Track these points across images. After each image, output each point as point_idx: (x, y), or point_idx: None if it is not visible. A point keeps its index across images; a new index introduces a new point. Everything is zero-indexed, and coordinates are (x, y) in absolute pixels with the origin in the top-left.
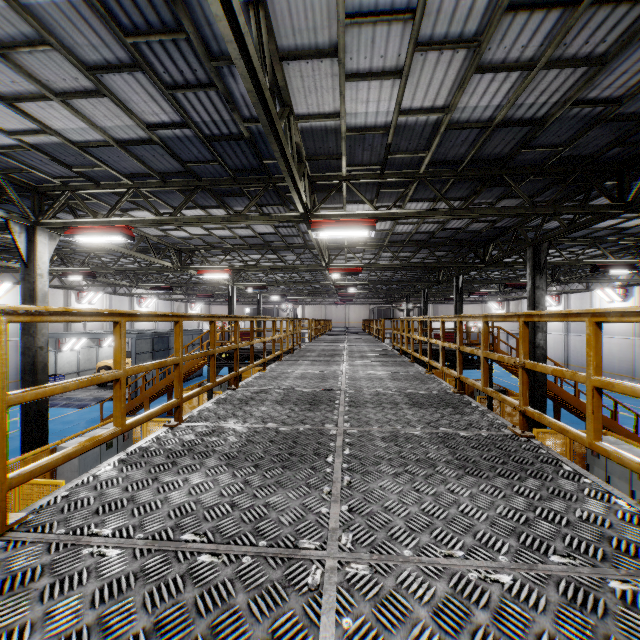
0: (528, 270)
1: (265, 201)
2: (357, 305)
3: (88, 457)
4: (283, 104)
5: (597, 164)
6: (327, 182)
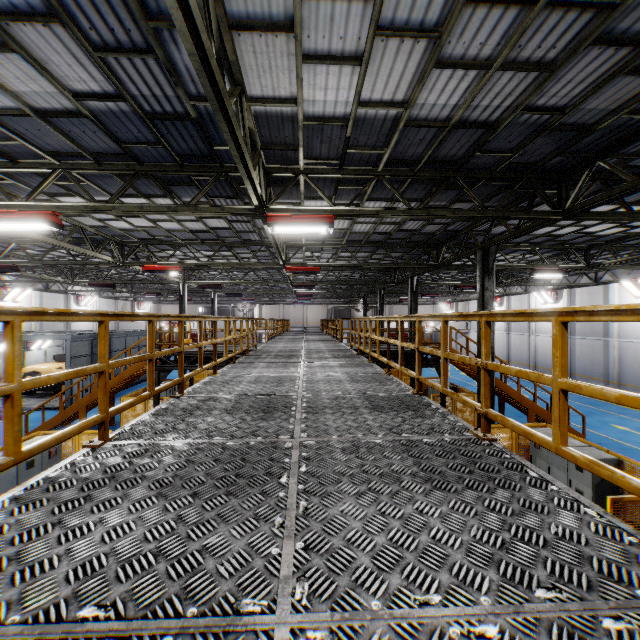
0: (478, 272)
1: (217, 192)
2: (315, 305)
3: (2, 480)
4: (234, 82)
5: (541, 172)
6: (284, 175)
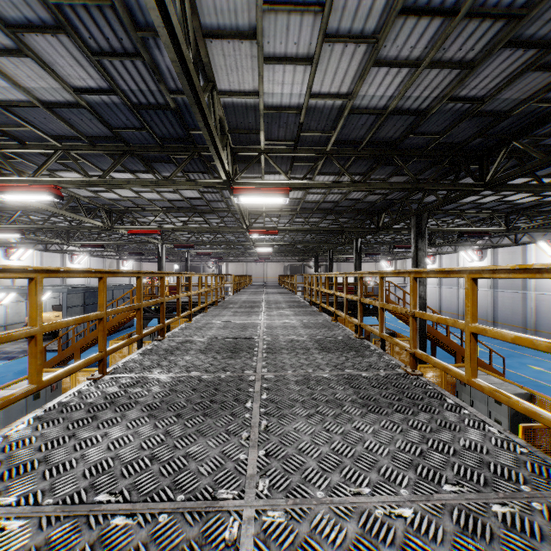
0: (412, 235)
1: (191, 168)
2: (274, 263)
3: (13, 409)
4: (207, 79)
5: (465, 151)
6: (247, 154)
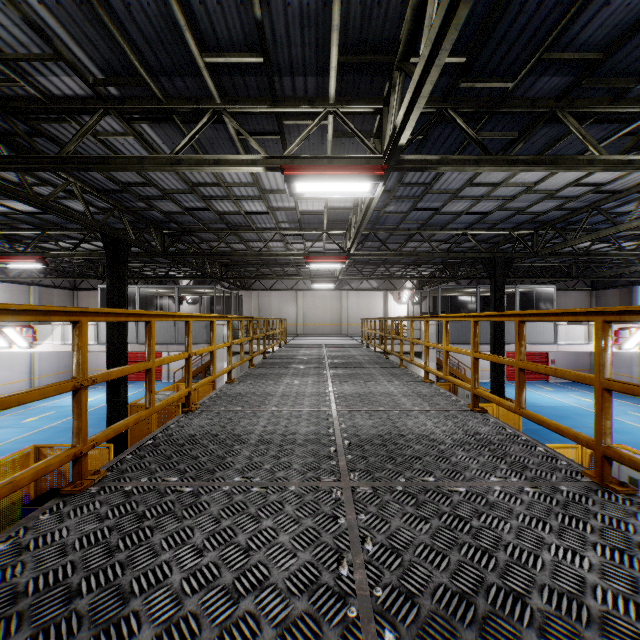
0: None
1: None
2: None
3: None
4: None
5: None
6: None
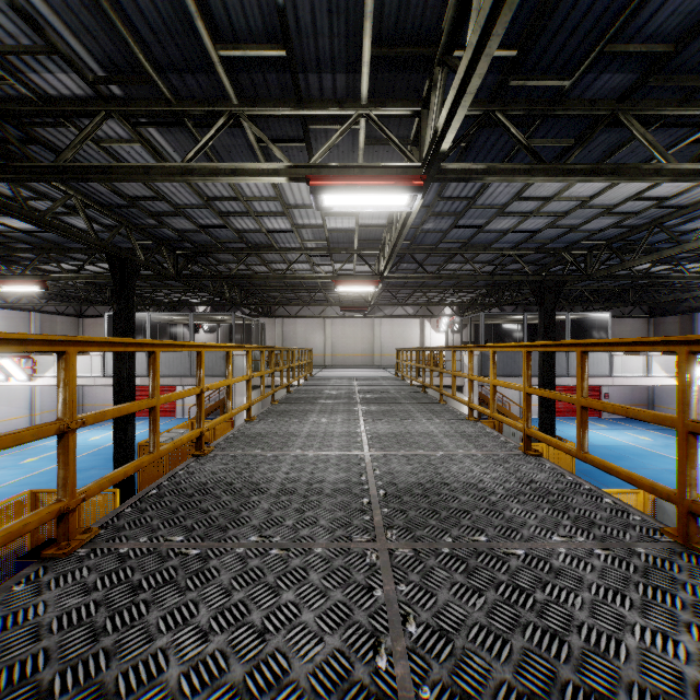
0: None
1: None
2: None
3: None
4: None
5: None
6: None
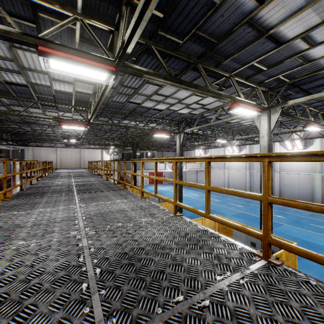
0: None
1: (201, 3)
2: None
3: (238, 237)
4: None
5: None
6: (98, 25)
